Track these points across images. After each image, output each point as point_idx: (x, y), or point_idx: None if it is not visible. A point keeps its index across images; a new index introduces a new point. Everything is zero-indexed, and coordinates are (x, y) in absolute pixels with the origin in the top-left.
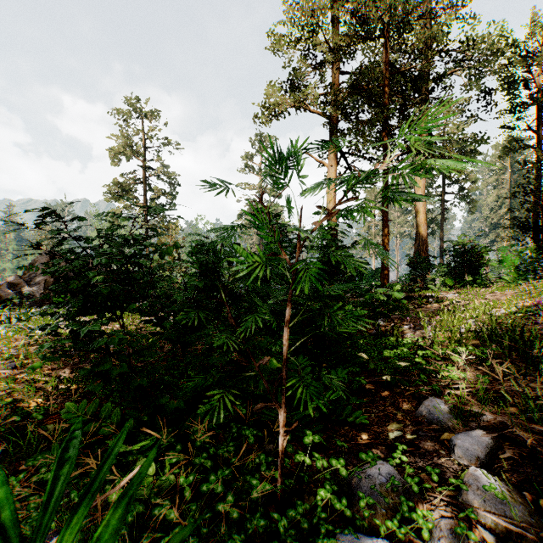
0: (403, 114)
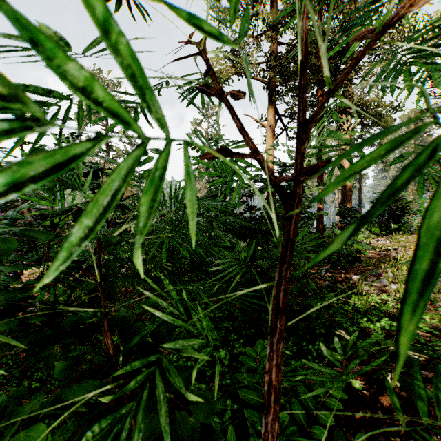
0: (335, 79)
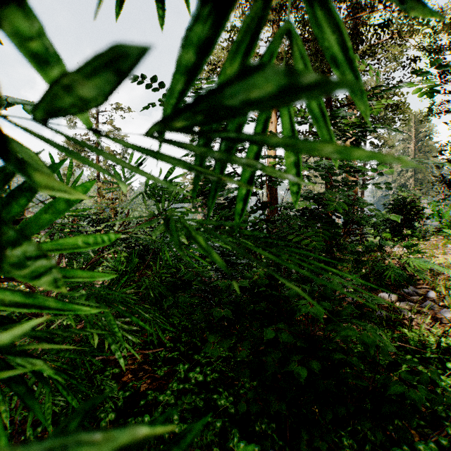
0: None
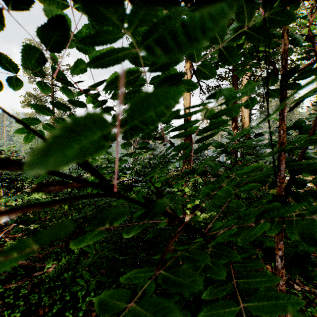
0: None
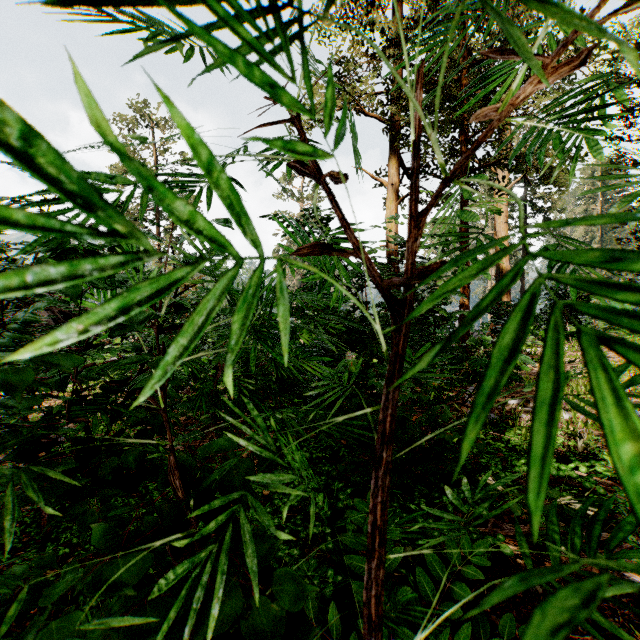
0: None
